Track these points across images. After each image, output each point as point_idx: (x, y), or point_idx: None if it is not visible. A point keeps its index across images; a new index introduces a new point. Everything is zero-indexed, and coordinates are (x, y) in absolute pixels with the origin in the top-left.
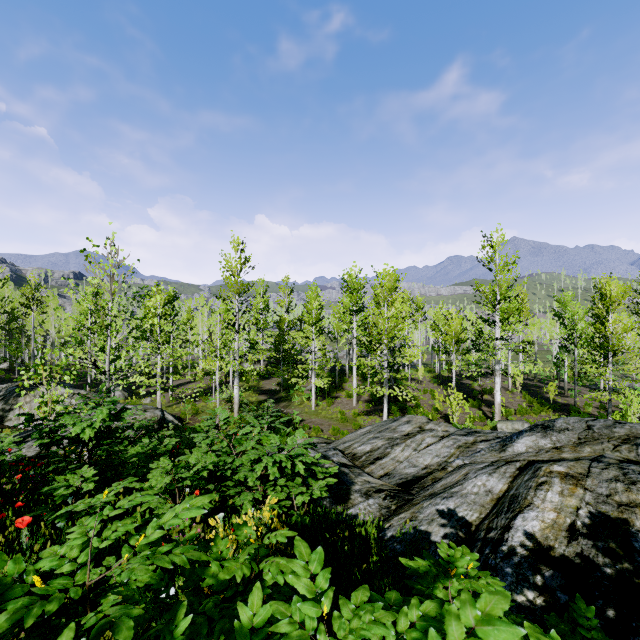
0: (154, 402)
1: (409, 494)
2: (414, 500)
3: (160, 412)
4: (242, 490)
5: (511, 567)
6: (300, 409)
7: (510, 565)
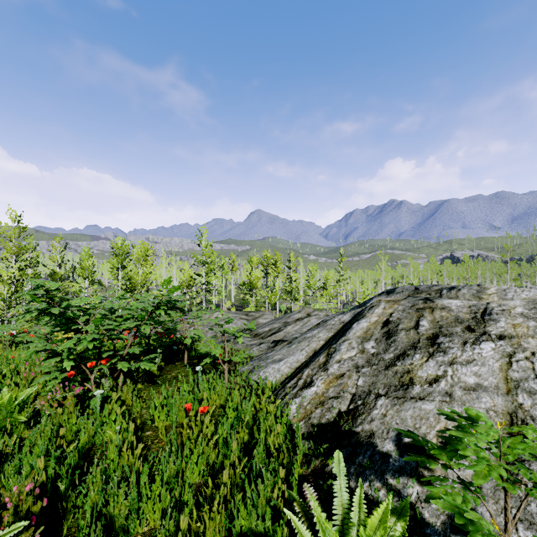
0: None
1: None
2: None
3: None
4: None
5: None
6: None
7: None
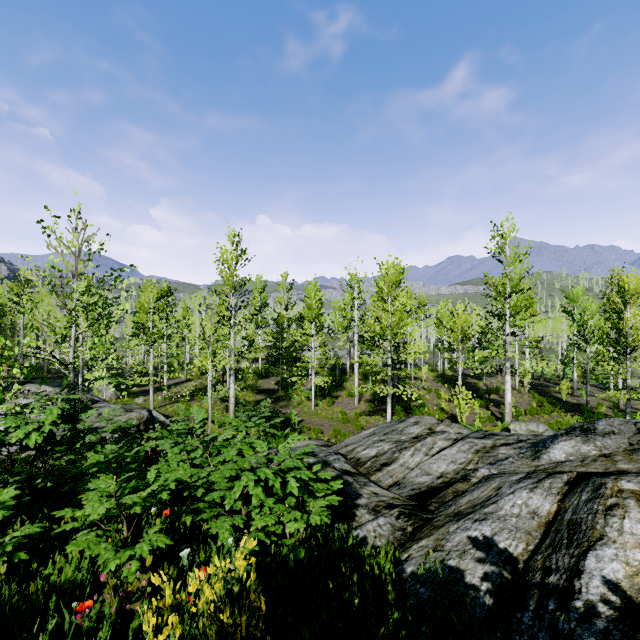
0: (147, 402)
1: (427, 511)
2: (435, 520)
3: (147, 412)
4: (219, 513)
5: (596, 637)
6: (299, 409)
7: (593, 633)
